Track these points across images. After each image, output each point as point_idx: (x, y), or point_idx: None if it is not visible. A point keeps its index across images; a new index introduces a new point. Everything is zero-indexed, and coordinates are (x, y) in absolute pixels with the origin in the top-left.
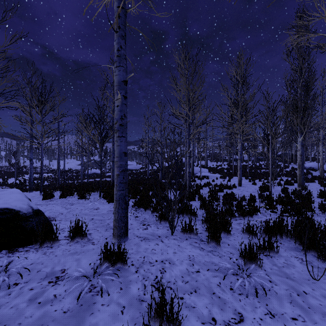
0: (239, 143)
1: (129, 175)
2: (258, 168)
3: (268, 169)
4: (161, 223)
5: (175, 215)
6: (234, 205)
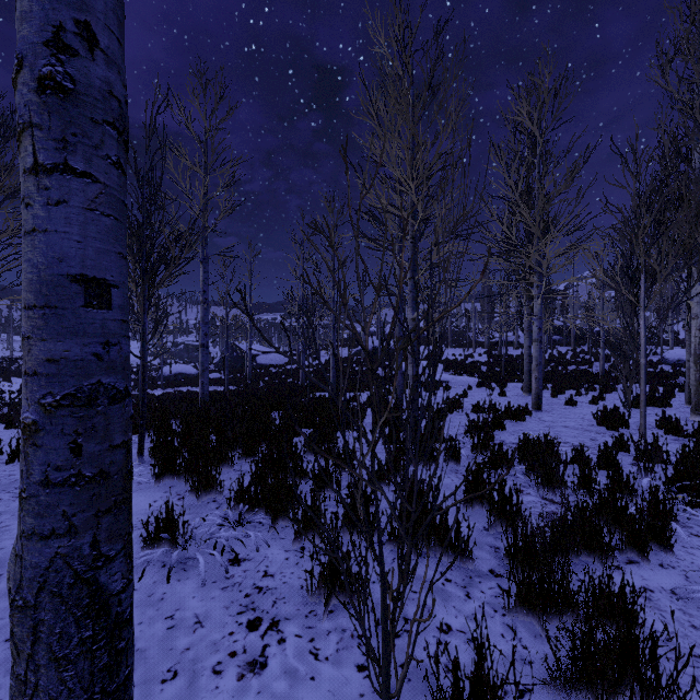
0: (536, 300)
1: (260, 378)
2: (560, 363)
3: (583, 365)
4: (332, 610)
5: (386, 547)
6: (567, 486)
